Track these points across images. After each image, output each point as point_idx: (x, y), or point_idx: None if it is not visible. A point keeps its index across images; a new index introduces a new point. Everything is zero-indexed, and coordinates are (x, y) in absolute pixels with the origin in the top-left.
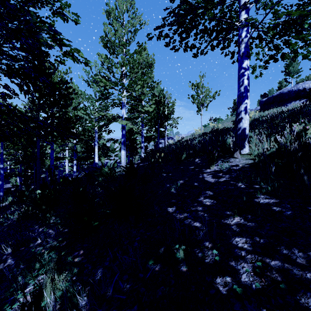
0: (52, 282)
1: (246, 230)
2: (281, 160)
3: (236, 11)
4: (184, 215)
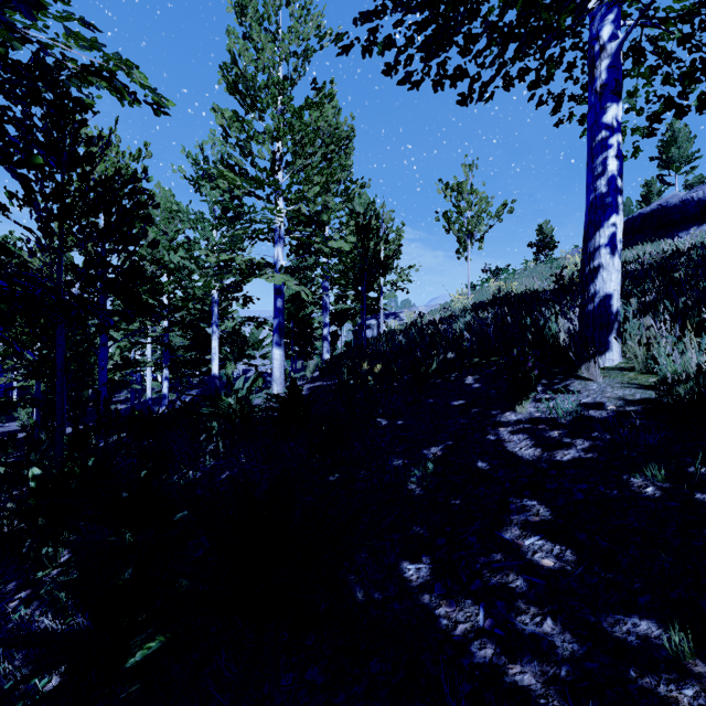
0: None
1: None
2: None
3: None
4: (465, 610)
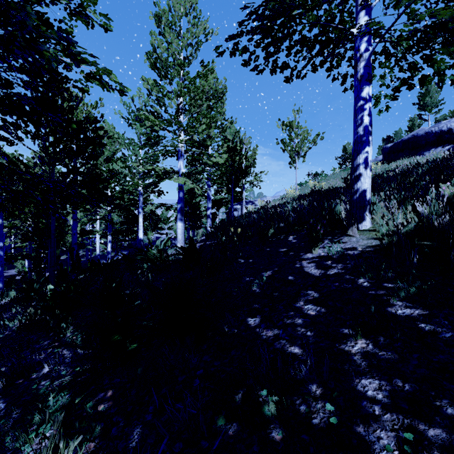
0: (58, 450)
1: (378, 365)
2: (424, 241)
3: (350, 12)
4: (274, 332)
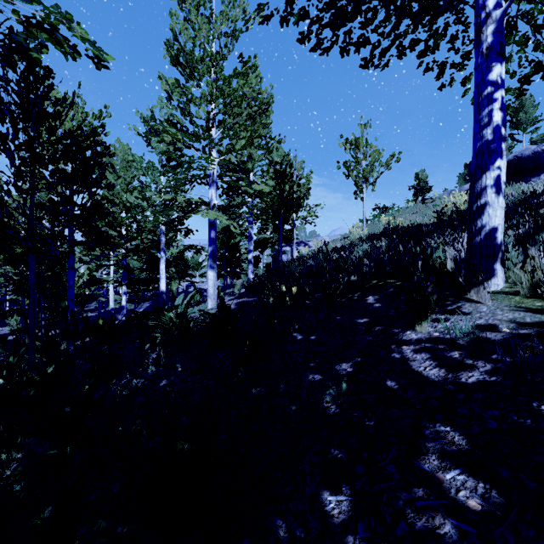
0: None
1: None
2: None
3: None
4: None
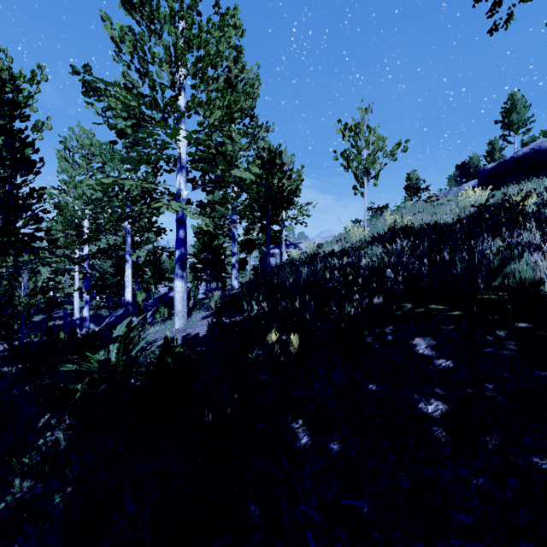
0: None
1: None
2: None
3: None
4: None
